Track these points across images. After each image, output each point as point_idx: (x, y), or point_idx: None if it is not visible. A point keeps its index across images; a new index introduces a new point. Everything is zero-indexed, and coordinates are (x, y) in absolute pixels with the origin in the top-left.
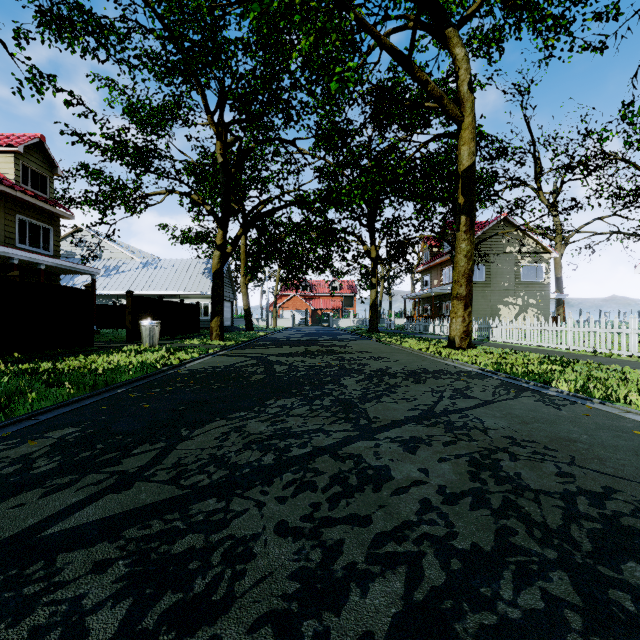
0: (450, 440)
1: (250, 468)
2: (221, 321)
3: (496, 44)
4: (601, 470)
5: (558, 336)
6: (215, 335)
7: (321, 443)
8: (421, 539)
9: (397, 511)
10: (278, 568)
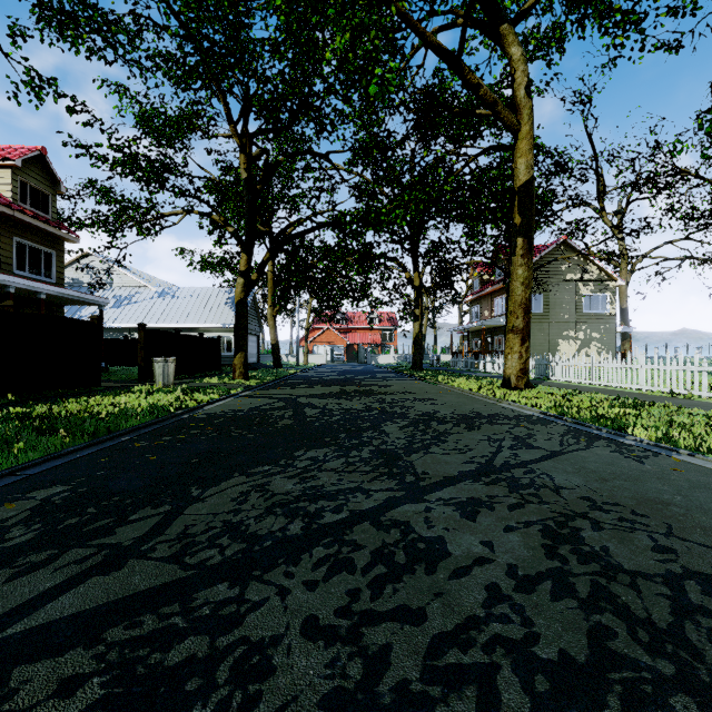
0: (516, 502)
1: (272, 540)
2: (245, 357)
3: (556, 44)
4: (707, 543)
5: (628, 375)
6: (238, 373)
7: (360, 506)
8: (492, 644)
9: (458, 602)
10: (305, 690)
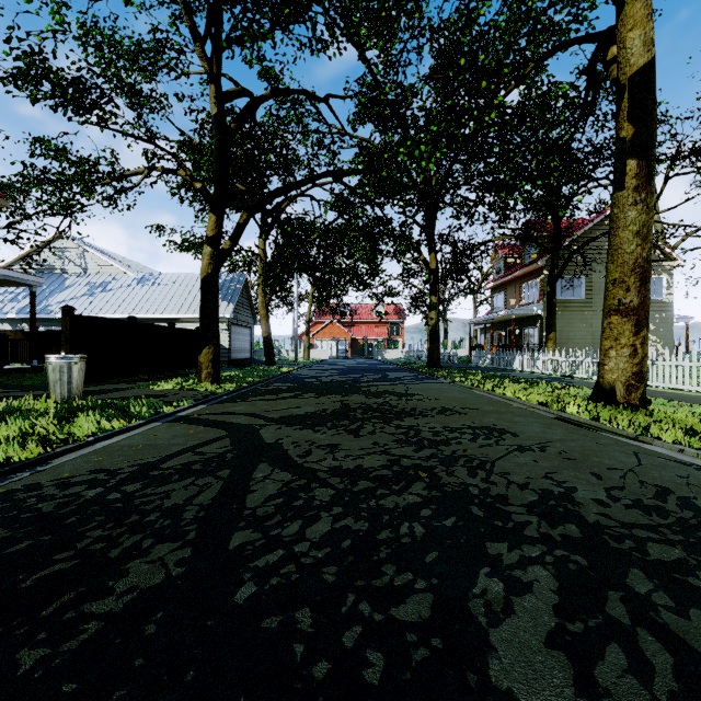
0: None
1: None
2: (215, 353)
3: None
4: None
5: None
6: (205, 374)
7: None
8: None
9: None
10: None
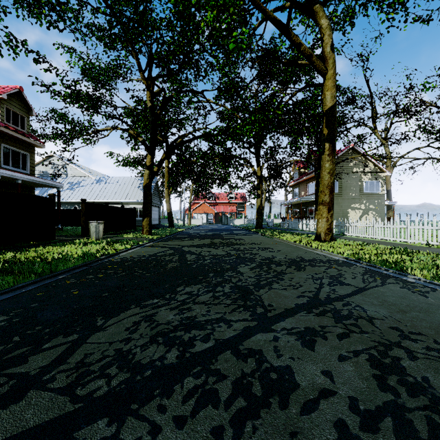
0: (342, 332)
1: (152, 369)
2: (150, 221)
3: (349, 19)
4: None
5: (398, 232)
6: (145, 231)
7: (223, 335)
8: None
9: None
10: None
